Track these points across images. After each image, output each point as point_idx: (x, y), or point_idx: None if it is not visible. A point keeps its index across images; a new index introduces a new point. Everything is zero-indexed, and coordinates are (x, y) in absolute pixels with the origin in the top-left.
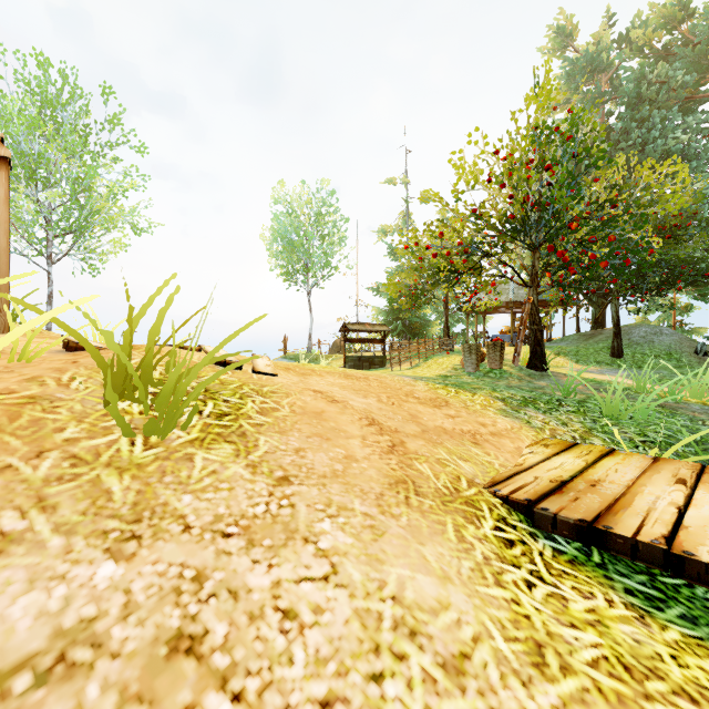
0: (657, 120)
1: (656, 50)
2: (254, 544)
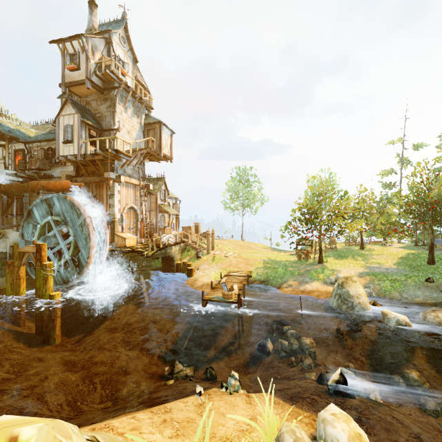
0: None
1: None
2: (212, 267)
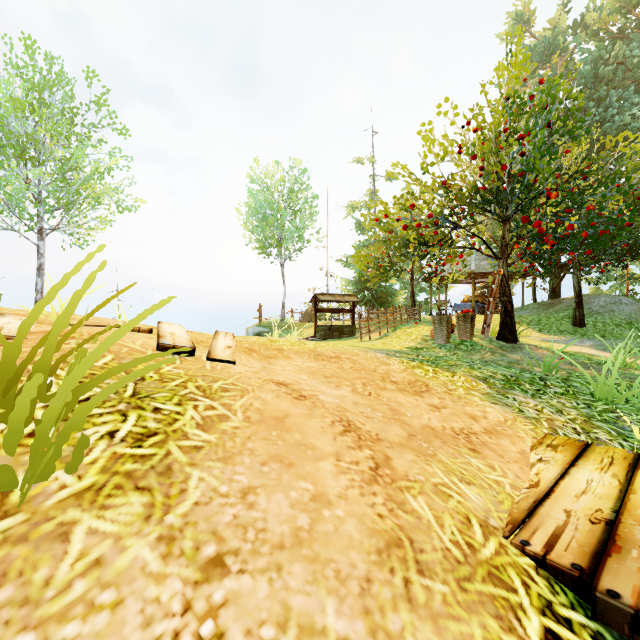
0: (614, 98)
1: (611, 33)
2: None
